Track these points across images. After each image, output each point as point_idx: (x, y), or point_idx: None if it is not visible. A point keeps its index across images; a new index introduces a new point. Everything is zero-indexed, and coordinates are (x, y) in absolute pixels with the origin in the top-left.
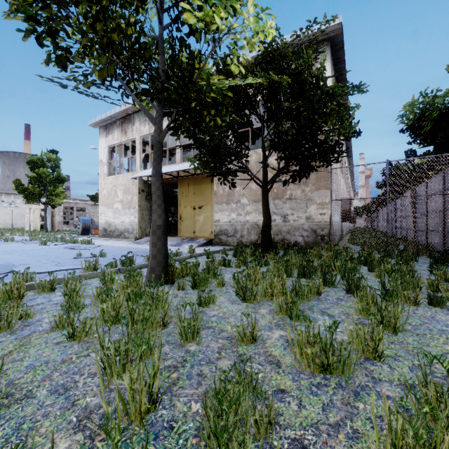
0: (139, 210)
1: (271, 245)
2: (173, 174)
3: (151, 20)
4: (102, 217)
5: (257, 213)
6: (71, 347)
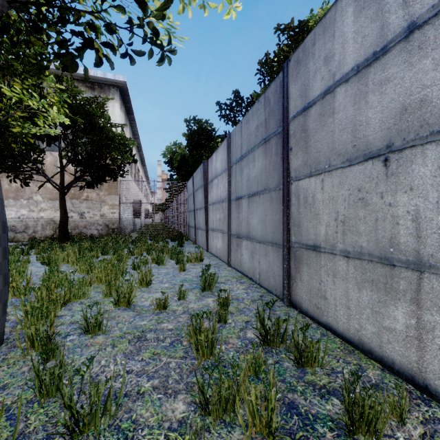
0: None
1: (69, 237)
2: None
3: None
4: None
5: (54, 210)
6: None
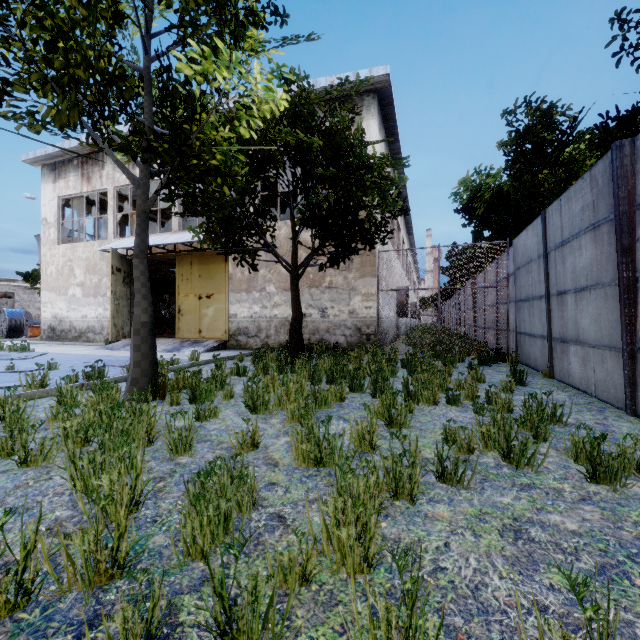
0: (112, 299)
1: (303, 348)
2: (168, 247)
3: (132, 38)
4: (46, 309)
5: (288, 306)
6: (24, 474)
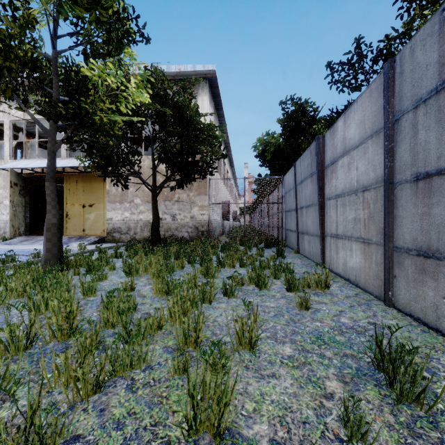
0: (11, 207)
1: (160, 240)
2: (57, 168)
3: (39, 30)
4: None
5: (150, 212)
6: None
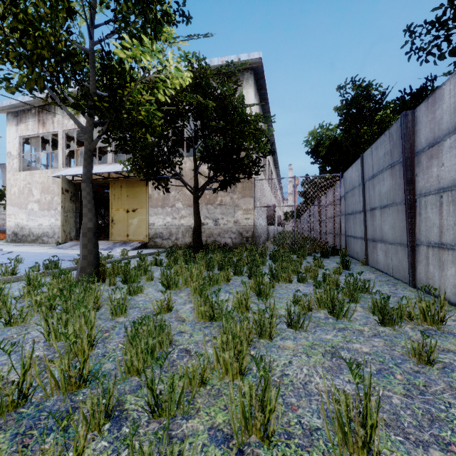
0: (62, 212)
1: (201, 246)
2: (104, 174)
3: (80, 26)
4: (10, 219)
5: (191, 217)
6: (9, 331)
